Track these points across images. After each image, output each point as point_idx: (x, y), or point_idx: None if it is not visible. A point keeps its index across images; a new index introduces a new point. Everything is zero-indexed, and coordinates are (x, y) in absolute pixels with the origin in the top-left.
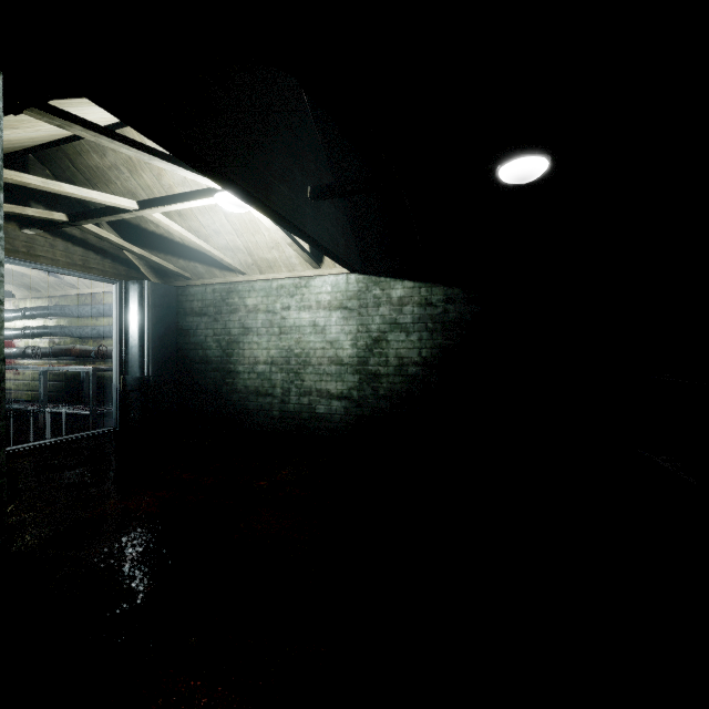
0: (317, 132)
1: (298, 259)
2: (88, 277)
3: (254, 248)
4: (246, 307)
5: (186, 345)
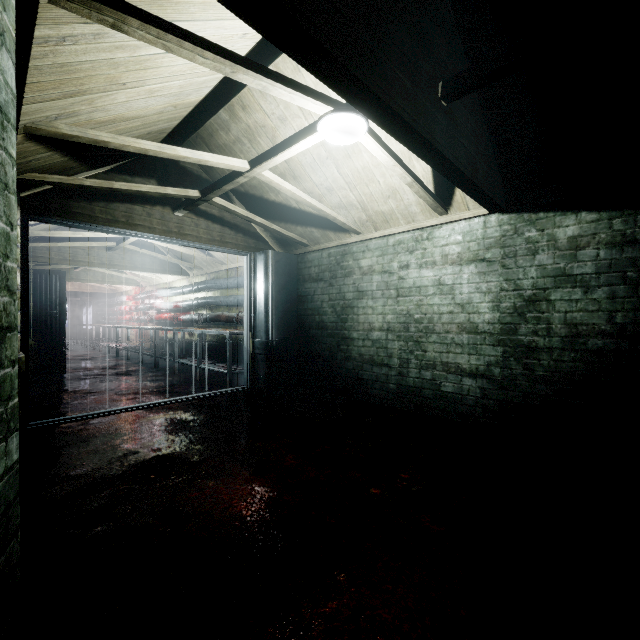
0: (450, 9)
1: (419, 206)
2: (224, 251)
3: (368, 201)
4: (360, 269)
5: (305, 310)
